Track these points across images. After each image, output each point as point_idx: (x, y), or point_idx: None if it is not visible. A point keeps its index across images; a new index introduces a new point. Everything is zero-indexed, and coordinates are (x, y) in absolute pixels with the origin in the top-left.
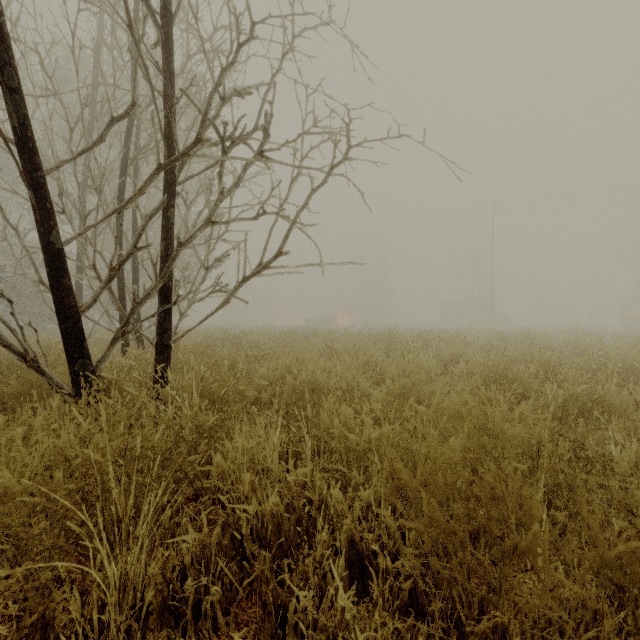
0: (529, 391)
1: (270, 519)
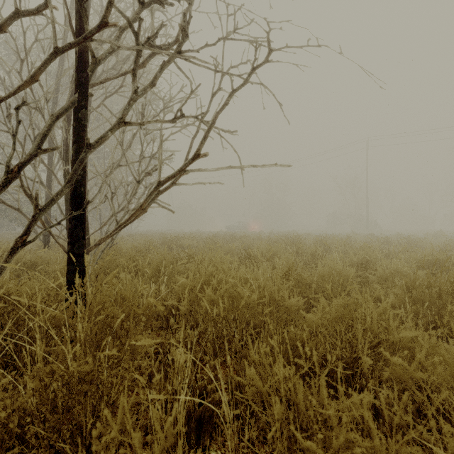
0: None
1: None
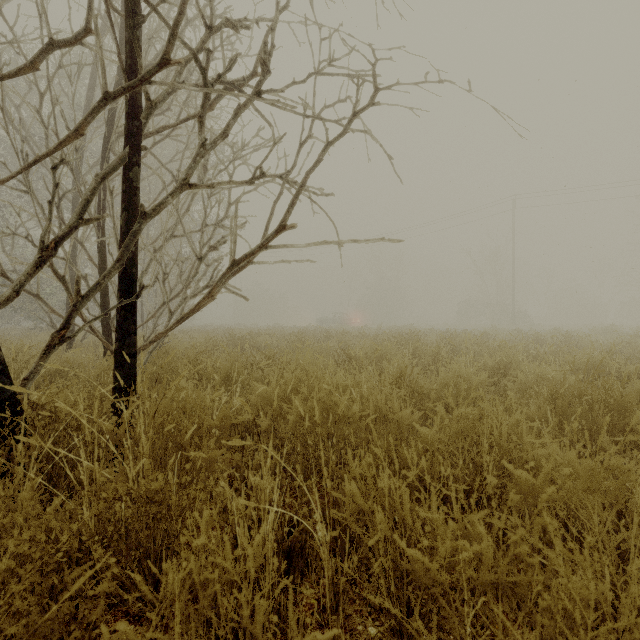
0: None
1: None
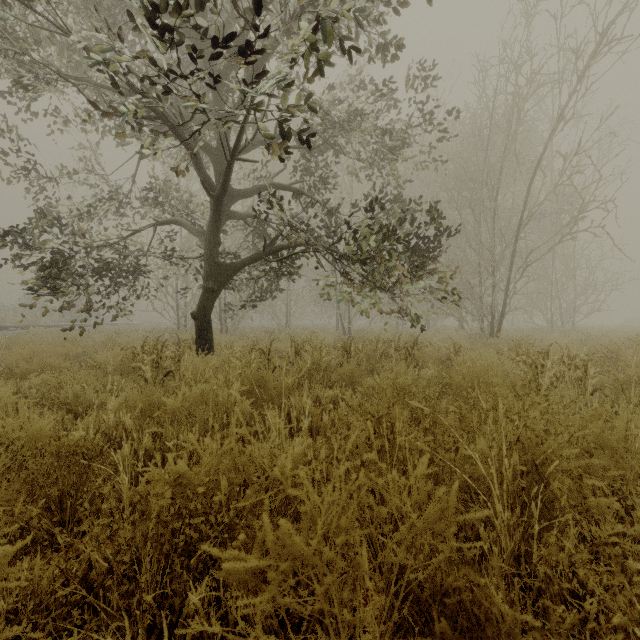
0: None
1: None
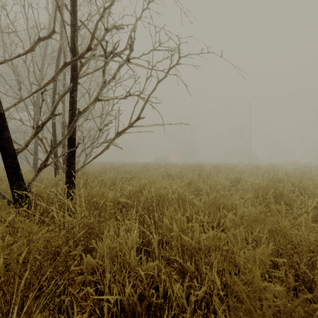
0: (289, 201)
1: (126, 307)
